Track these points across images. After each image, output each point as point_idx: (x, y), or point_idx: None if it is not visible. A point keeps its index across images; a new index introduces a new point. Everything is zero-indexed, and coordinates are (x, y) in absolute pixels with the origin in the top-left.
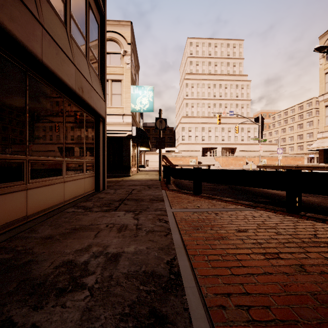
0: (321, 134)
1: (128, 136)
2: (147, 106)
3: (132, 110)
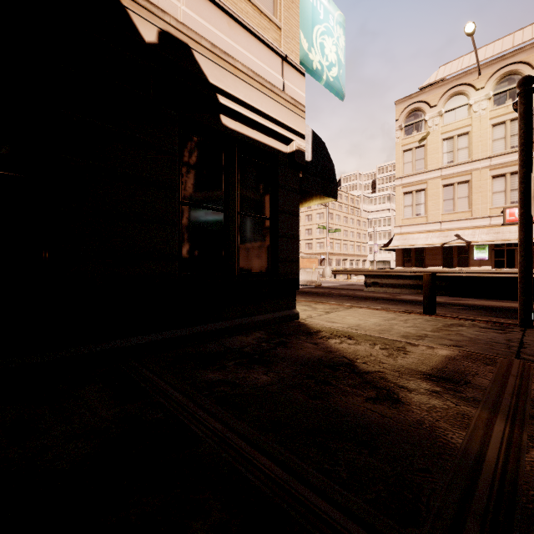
0: (399, 228)
1: (297, 154)
2: (335, 74)
3: (304, 59)
